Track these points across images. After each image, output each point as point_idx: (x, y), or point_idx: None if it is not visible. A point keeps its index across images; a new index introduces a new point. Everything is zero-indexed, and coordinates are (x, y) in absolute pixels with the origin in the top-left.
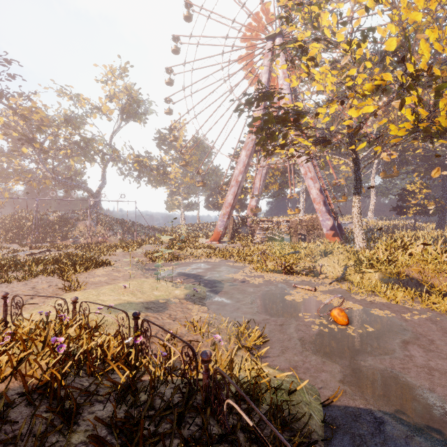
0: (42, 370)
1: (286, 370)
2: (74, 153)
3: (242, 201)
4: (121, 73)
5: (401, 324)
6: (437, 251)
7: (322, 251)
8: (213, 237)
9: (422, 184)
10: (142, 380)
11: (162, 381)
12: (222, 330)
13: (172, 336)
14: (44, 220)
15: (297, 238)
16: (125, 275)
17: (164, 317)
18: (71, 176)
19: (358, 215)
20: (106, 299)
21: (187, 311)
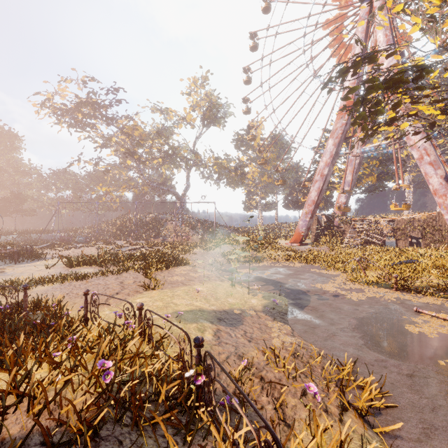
0: (75, 411)
1: None
2: (164, 161)
3: (326, 198)
4: (202, 82)
5: None
6: None
7: None
8: (293, 238)
9: None
10: None
11: None
12: (314, 367)
13: (247, 365)
14: (142, 221)
15: (407, 242)
16: (201, 276)
17: (238, 334)
18: (162, 182)
19: None
20: (179, 302)
21: (265, 330)
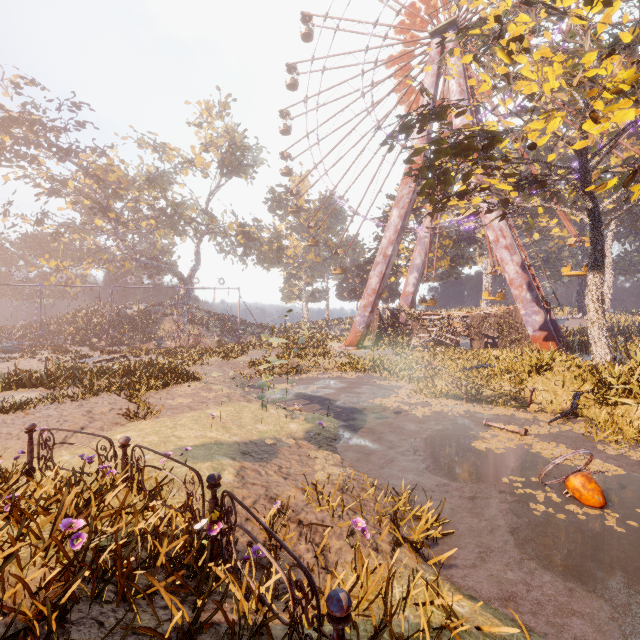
0: (29, 592)
1: (493, 602)
2: (160, 224)
3: (391, 286)
4: (220, 111)
5: None
6: None
7: (532, 366)
8: (349, 339)
9: None
10: (212, 624)
11: (248, 638)
12: (366, 501)
13: (281, 509)
14: (121, 315)
15: (482, 343)
16: (217, 396)
17: (270, 471)
18: (156, 256)
19: (598, 305)
20: (184, 435)
21: (307, 462)
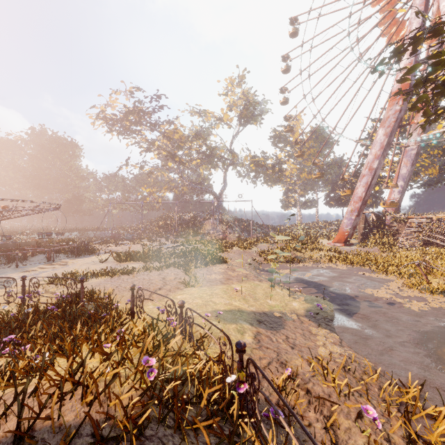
0: (122, 406)
1: None
2: (202, 162)
3: (375, 194)
4: (239, 82)
5: None
6: None
7: None
8: (336, 238)
9: None
10: None
11: None
12: (369, 385)
13: (291, 374)
14: (181, 219)
15: None
16: (238, 275)
17: (279, 339)
18: (200, 182)
19: None
20: (217, 301)
21: (309, 336)
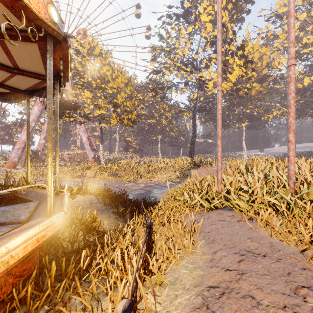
0: None
1: None
2: None
3: None
4: None
5: (107, 183)
6: (125, 164)
7: (87, 167)
8: (7, 165)
9: (134, 138)
10: None
11: None
12: None
13: None
14: None
15: (75, 164)
16: None
17: None
18: None
19: (102, 151)
20: None
21: None
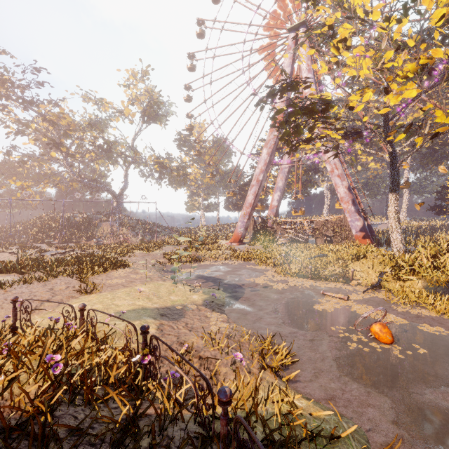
0: (29, 398)
1: (321, 401)
2: (98, 156)
3: (262, 201)
4: (142, 76)
5: None
6: None
7: (353, 255)
8: (233, 238)
9: None
10: (146, 415)
11: (170, 420)
12: (243, 344)
13: (188, 349)
14: (70, 221)
15: (323, 240)
16: (142, 277)
17: (180, 326)
18: (96, 178)
19: (395, 215)
20: (120, 303)
21: (205, 320)
